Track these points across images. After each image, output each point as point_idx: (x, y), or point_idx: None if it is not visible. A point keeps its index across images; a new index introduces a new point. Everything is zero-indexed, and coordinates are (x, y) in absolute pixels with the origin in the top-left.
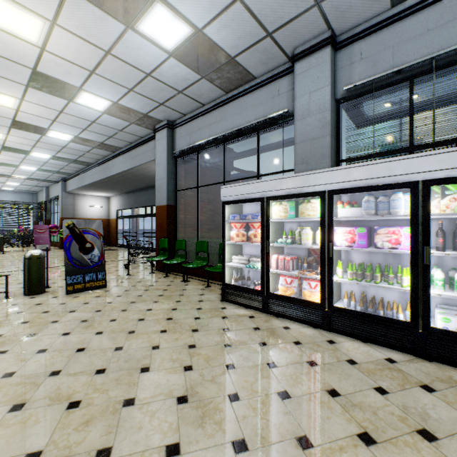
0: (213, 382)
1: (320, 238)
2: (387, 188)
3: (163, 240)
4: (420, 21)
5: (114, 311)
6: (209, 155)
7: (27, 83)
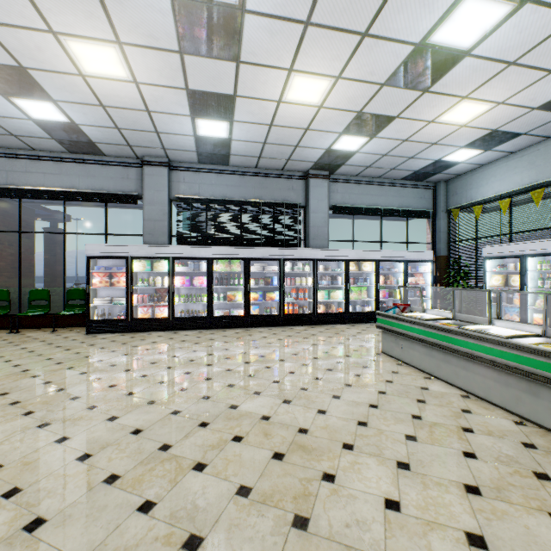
0: (133, 350)
1: (168, 282)
2: (199, 259)
3: None
4: (210, 178)
5: None
6: None
7: None
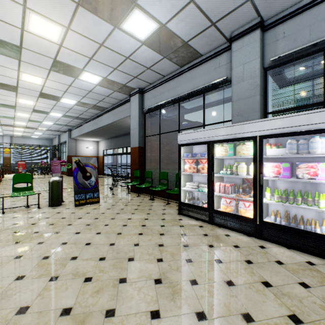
0: (178, 270)
1: (253, 170)
2: (307, 133)
3: (136, 171)
4: None
5: (106, 219)
6: (167, 111)
7: (50, 68)
